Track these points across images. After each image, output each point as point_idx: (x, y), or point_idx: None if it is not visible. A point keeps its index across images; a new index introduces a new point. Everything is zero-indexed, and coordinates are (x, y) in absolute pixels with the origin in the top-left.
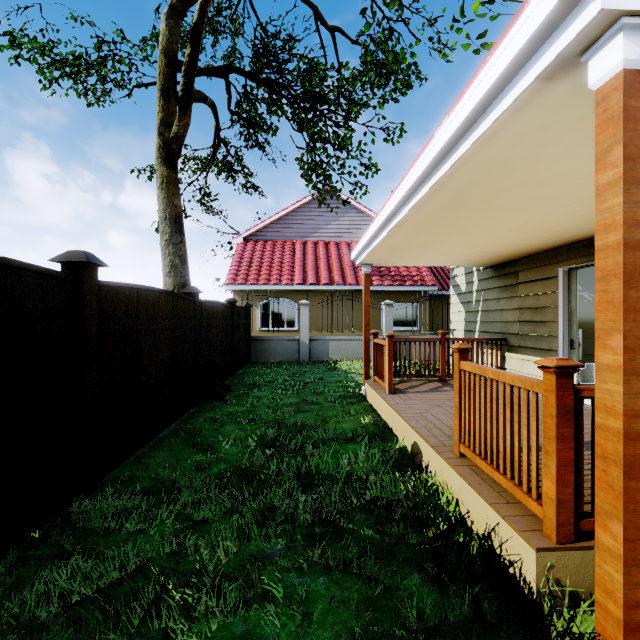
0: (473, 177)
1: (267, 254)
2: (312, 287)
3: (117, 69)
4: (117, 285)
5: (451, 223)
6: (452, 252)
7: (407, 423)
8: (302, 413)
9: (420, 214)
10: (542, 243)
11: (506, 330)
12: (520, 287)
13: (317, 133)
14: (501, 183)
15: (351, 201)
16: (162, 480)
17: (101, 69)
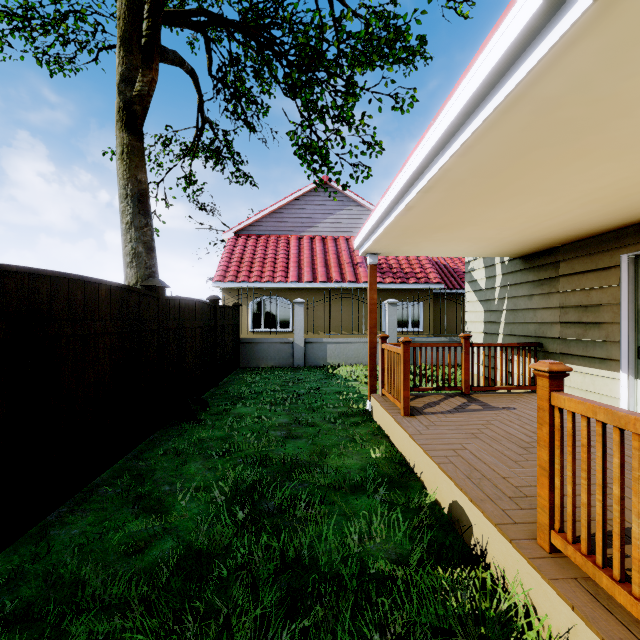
0: (587, 71)
1: (259, 249)
2: (308, 285)
3: (77, 25)
4: (2, 268)
5: (502, 185)
6: (482, 236)
7: (441, 469)
8: (293, 440)
9: (464, 166)
10: (604, 222)
11: (541, 333)
12: (562, 281)
13: (313, 101)
14: (625, 89)
15: (350, 193)
16: (62, 580)
17: (58, 24)
